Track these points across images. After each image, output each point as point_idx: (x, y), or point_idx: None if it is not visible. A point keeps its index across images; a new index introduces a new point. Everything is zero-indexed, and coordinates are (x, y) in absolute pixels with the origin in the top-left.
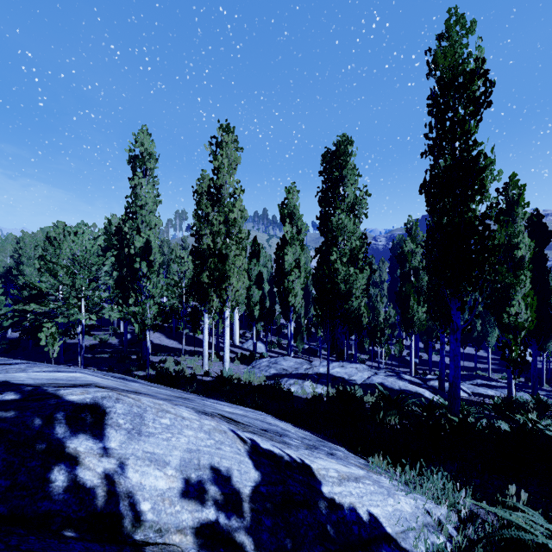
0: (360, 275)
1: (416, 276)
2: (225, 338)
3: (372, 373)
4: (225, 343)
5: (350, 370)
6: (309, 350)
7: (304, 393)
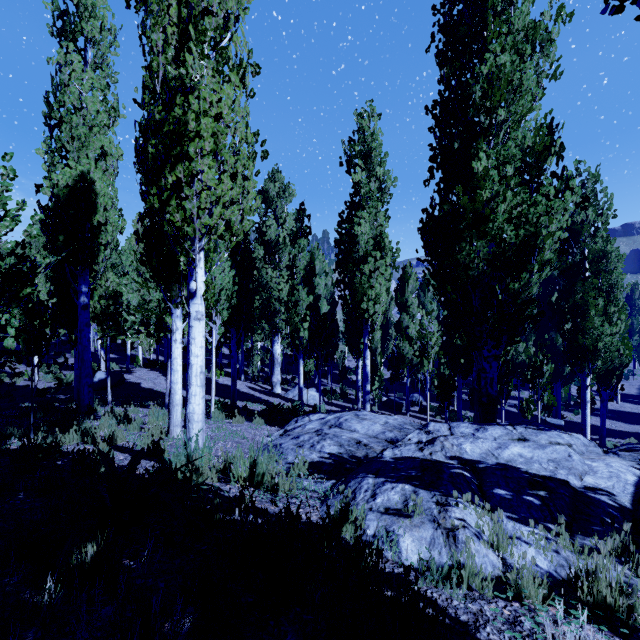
0: (556, 201)
1: (598, 267)
2: (190, 352)
3: (636, 466)
4: (190, 367)
5: (562, 453)
6: (388, 404)
7: (476, 584)
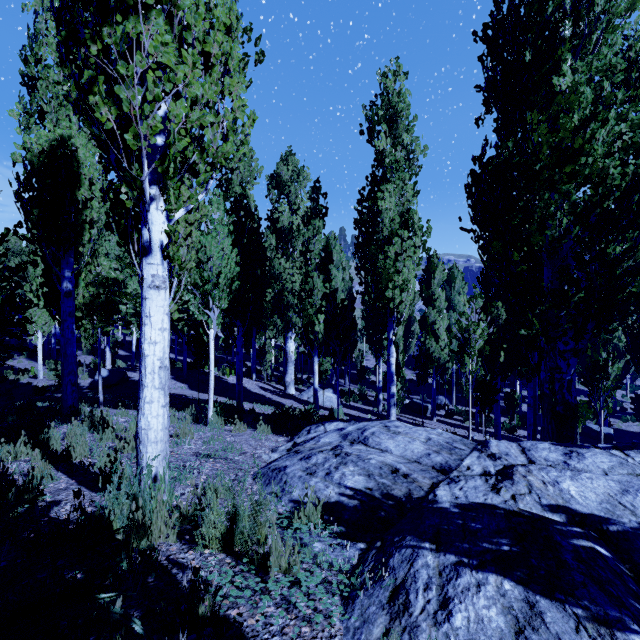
0: None
1: None
2: (143, 337)
3: None
4: (143, 359)
5: None
6: (411, 407)
7: None
